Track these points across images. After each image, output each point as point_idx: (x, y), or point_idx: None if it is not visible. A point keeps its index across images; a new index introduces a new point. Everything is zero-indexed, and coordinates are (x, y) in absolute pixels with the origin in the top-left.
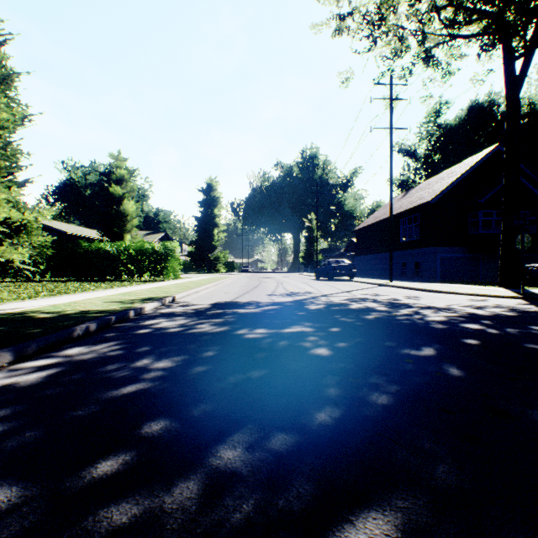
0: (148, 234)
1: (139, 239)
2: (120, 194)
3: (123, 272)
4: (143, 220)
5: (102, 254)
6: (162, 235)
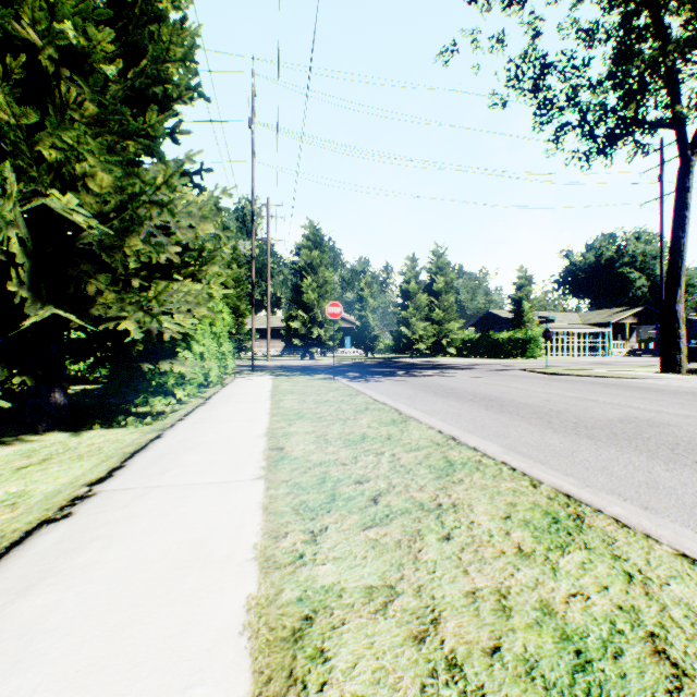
0: (619, 311)
1: (534, 328)
2: (517, 297)
3: (506, 353)
4: (653, 289)
5: (497, 341)
6: (640, 310)
